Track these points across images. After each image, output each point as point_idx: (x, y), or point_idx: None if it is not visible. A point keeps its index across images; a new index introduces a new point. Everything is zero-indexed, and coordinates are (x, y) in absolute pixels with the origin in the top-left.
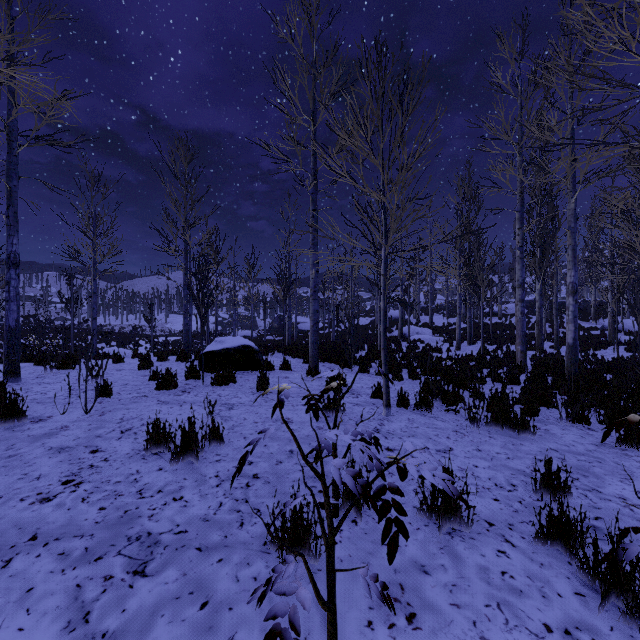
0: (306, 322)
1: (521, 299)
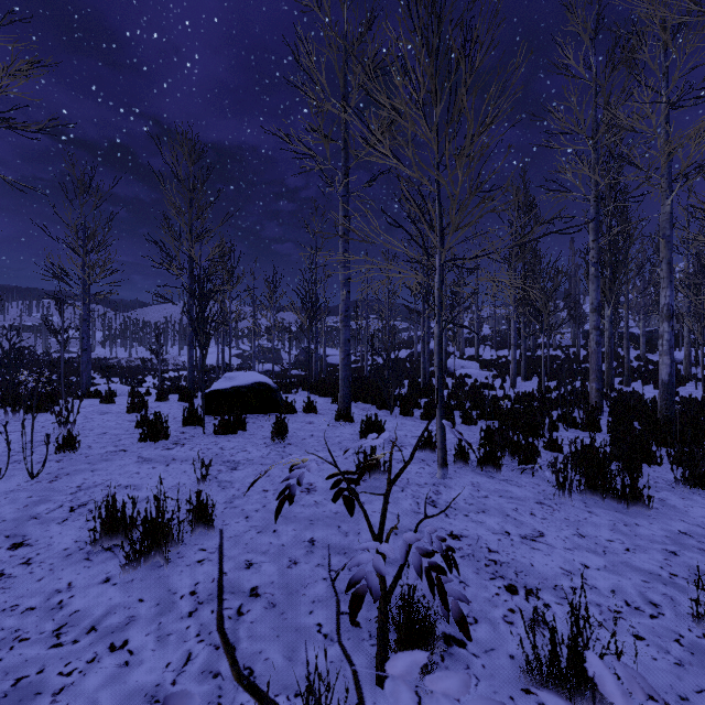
0: (336, 355)
1: (596, 326)
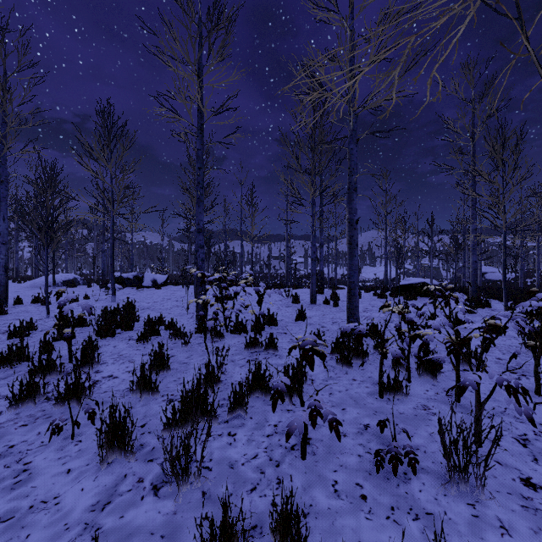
0: (495, 272)
1: None
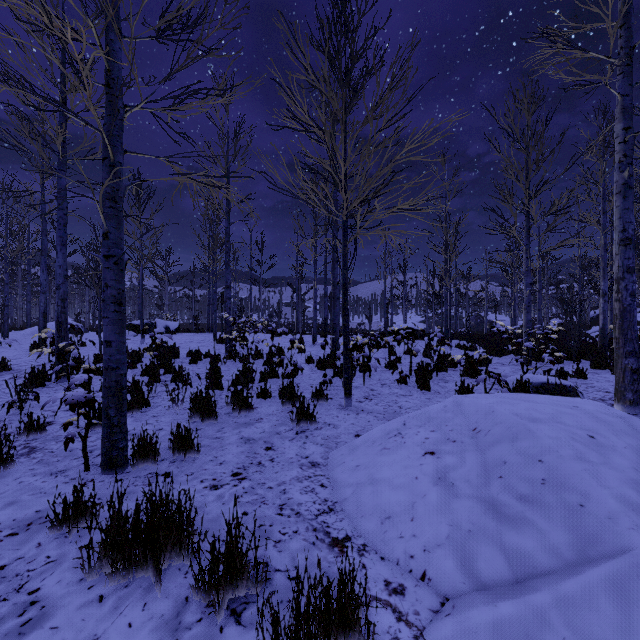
0: (503, 320)
1: None
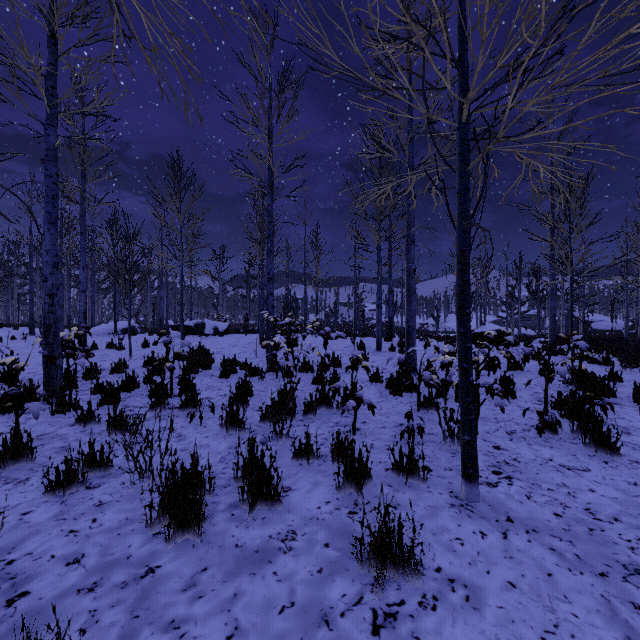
0: (603, 320)
1: None
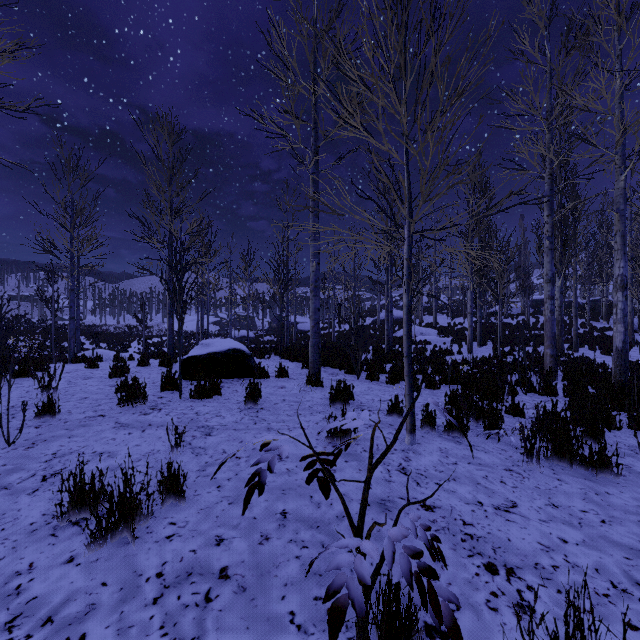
0: (305, 322)
1: (550, 296)
